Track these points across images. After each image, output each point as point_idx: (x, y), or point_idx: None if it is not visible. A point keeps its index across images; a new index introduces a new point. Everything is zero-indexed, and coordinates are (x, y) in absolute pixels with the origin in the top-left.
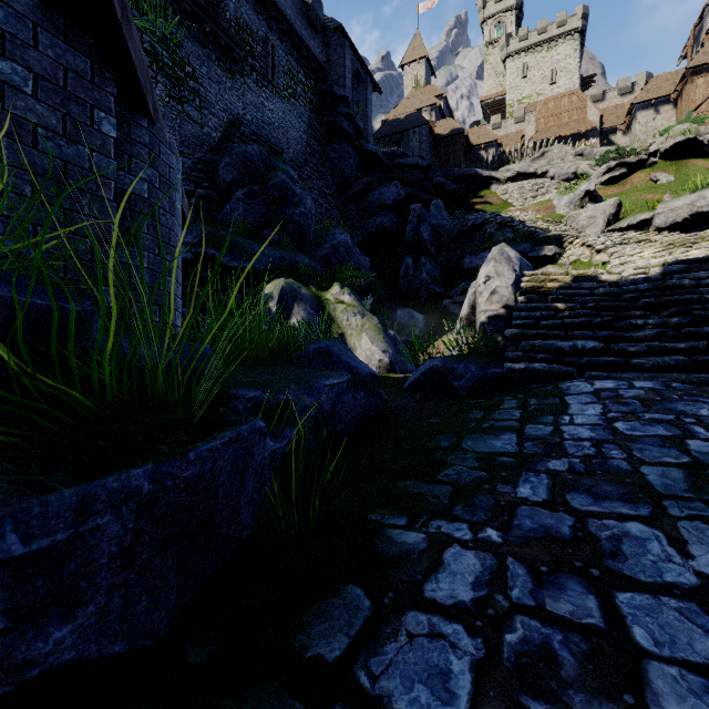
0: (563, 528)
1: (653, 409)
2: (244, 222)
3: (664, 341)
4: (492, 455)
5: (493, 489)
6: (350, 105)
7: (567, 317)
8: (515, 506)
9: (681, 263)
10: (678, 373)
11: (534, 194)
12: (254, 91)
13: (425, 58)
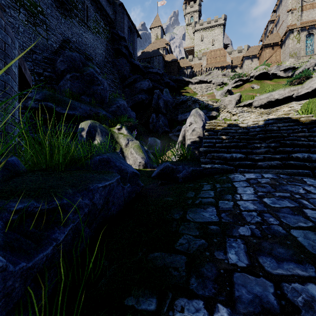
0: (270, 297)
1: (277, 190)
2: (70, 91)
3: (269, 154)
4: (205, 224)
5: (212, 256)
6: (126, 41)
7: (227, 142)
8: (231, 274)
9: (271, 120)
10: (278, 169)
11: (206, 90)
12: (77, 27)
13: (161, 26)
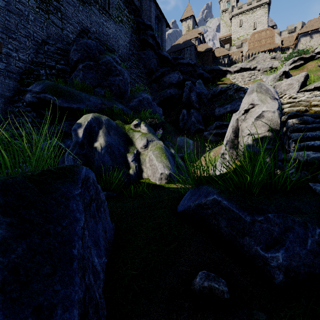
0: None
1: None
2: (83, 83)
3: None
4: None
5: None
6: (153, 30)
7: None
8: None
9: None
10: None
11: (249, 78)
12: (97, 15)
13: (193, 16)
